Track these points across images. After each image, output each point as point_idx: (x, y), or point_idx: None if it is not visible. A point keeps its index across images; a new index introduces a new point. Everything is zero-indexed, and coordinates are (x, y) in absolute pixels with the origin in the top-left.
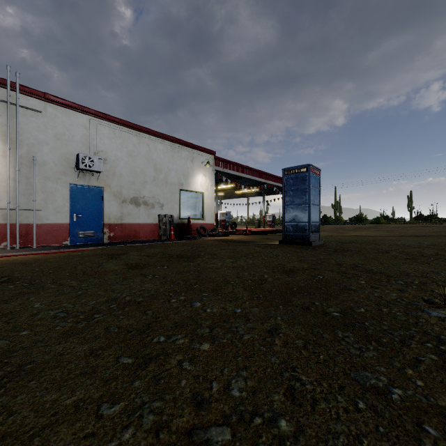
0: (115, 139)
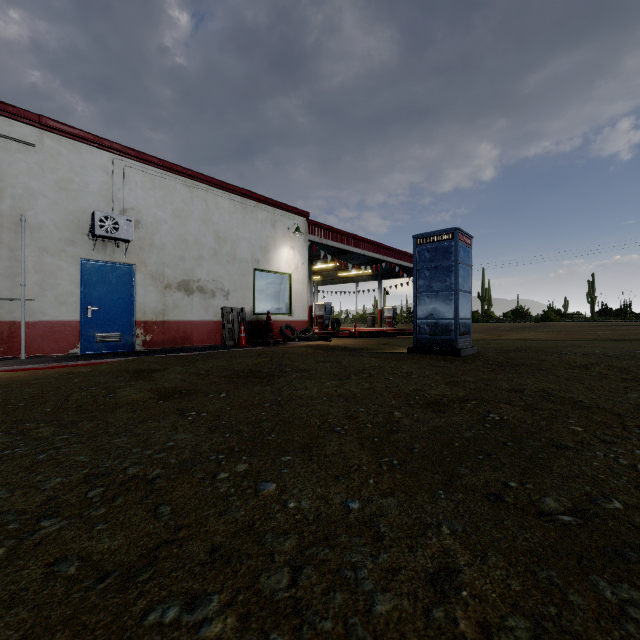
0: (153, 190)
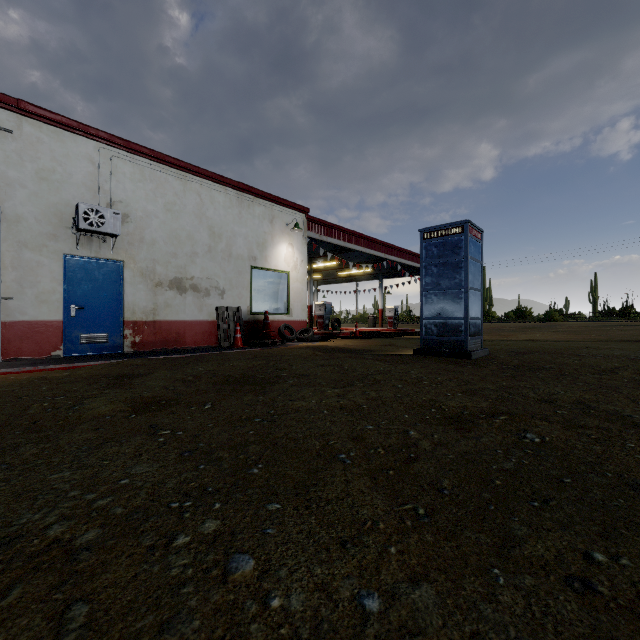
0: (143, 182)
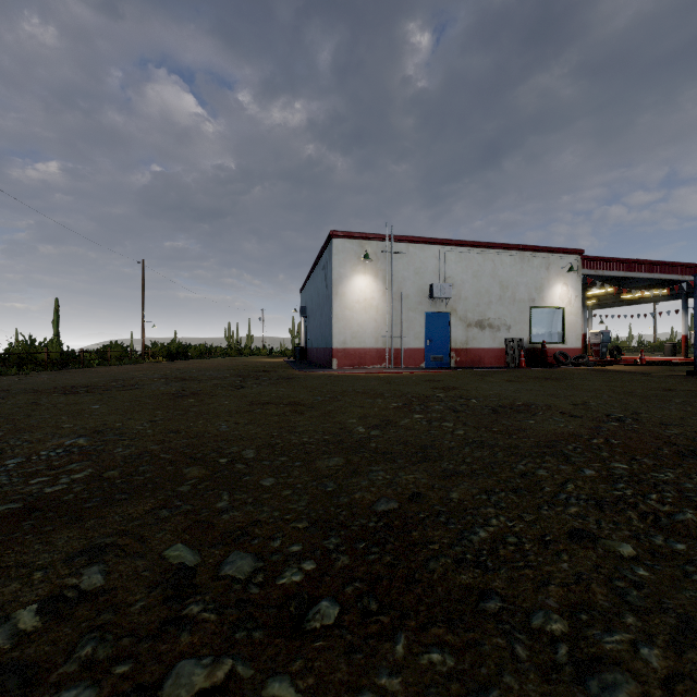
0: (461, 262)
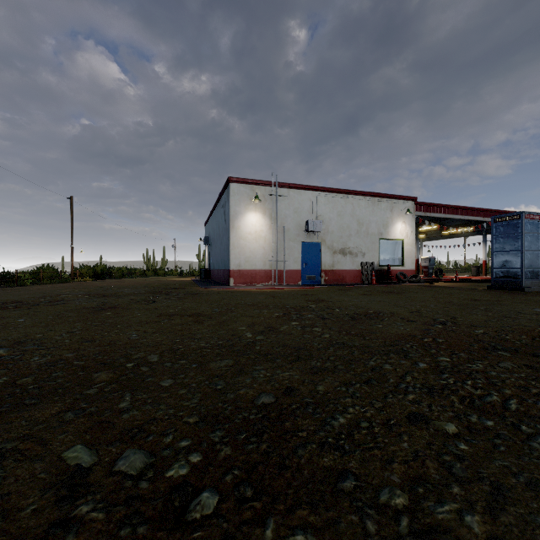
0: (328, 204)
